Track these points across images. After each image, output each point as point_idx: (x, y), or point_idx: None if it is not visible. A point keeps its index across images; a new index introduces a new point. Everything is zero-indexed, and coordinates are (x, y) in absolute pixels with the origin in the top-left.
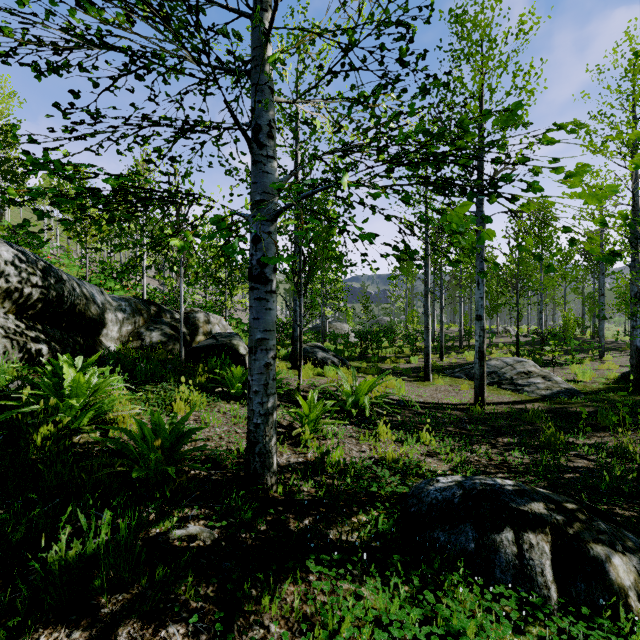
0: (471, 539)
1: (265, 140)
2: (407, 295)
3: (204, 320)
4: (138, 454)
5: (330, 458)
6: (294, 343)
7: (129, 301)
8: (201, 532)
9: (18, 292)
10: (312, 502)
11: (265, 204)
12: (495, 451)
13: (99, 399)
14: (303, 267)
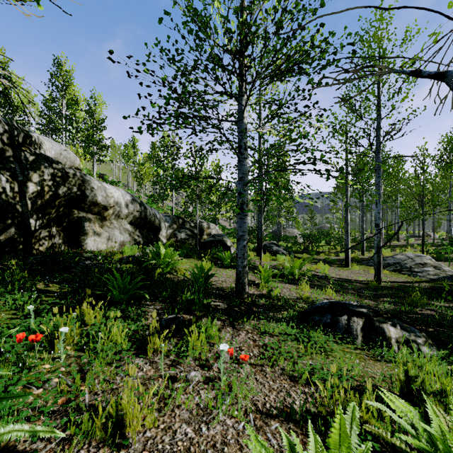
0: (328, 318)
1: (243, 151)
2: (342, 208)
3: (206, 227)
4: (192, 281)
5: (274, 294)
6: (258, 240)
7: (170, 217)
8: (221, 304)
9: (132, 214)
10: (263, 305)
11: (243, 178)
12: (374, 303)
13: (173, 260)
14: (262, 197)
